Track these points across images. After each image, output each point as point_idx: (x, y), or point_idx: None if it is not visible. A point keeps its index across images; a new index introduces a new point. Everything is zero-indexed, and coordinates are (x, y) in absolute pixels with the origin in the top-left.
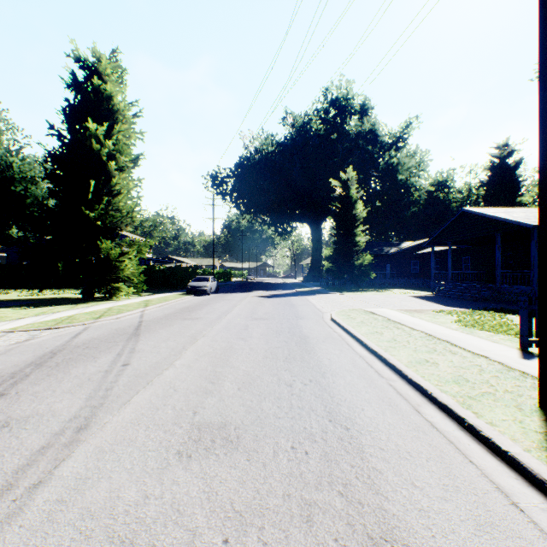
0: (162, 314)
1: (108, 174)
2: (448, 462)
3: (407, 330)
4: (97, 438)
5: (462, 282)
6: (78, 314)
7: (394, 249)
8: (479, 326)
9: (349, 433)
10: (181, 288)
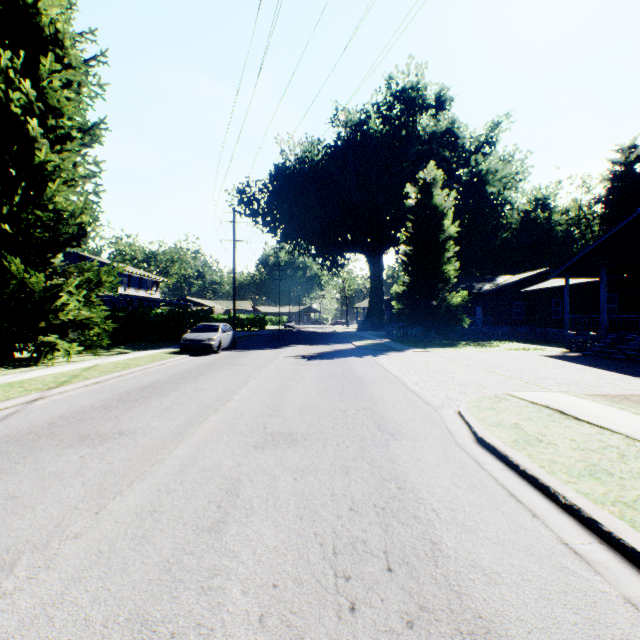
0: (55, 415)
1: (33, 146)
2: None
3: None
4: None
5: (614, 332)
6: None
7: (488, 285)
8: None
9: None
10: None
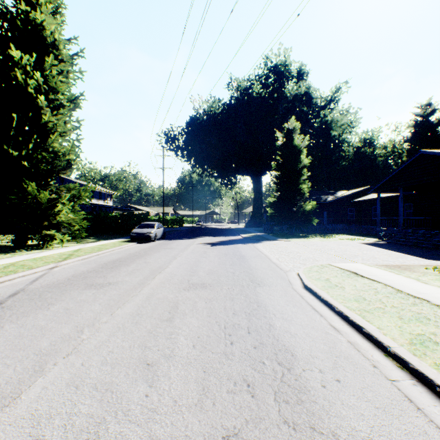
0: (69, 275)
1: (40, 112)
2: None
3: None
4: None
5: (409, 228)
6: None
7: (331, 197)
8: None
9: None
10: None
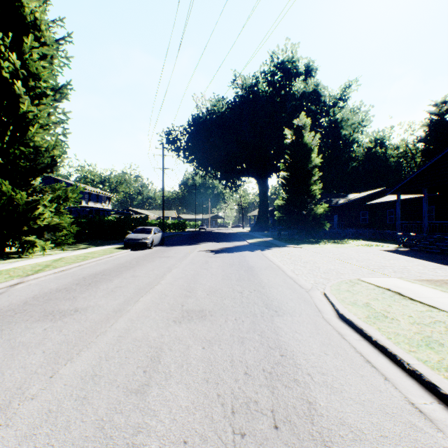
0: (29, 296)
1: (19, 101)
2: None
3: None
4: None
5: (432, 233)
6: None
7: (342, 200)
8: None
9: None
10: None
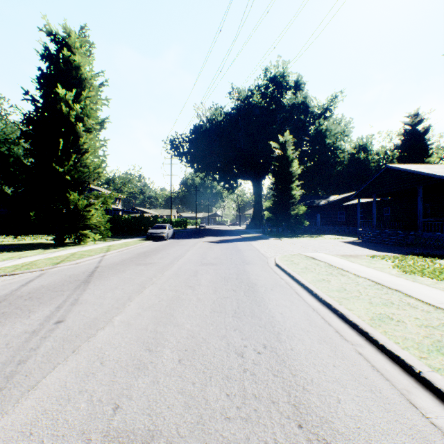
0: (120, 259)
1: (77, 135)
2: None
3: (352, 277)
4: None
5: (384, 229)
6: (40, 260)
7: (323, 201)
8: (419, 272)
9: None
10: (144, 234)
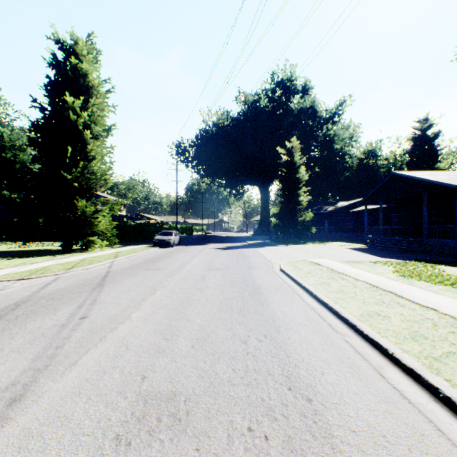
0: (129, 265)
1: (84, 142)
2: (435, 453)
3: (351, 280)
4: (28, 414)
5: (391, 236)
6: (52, 265)
7: (331, 207)
8: (416, 276)
9: (313, 407)
10: (149, 241)
